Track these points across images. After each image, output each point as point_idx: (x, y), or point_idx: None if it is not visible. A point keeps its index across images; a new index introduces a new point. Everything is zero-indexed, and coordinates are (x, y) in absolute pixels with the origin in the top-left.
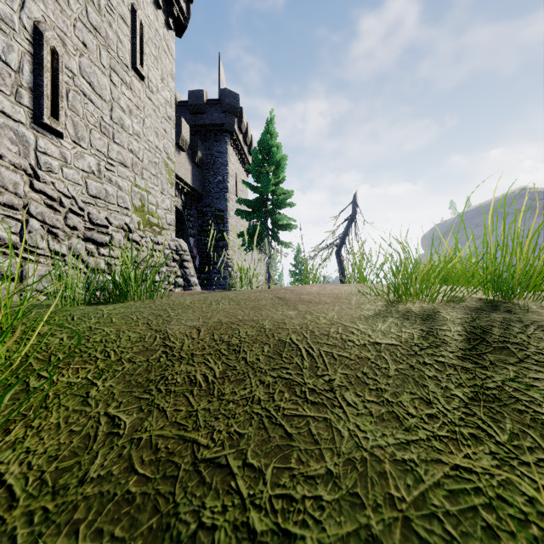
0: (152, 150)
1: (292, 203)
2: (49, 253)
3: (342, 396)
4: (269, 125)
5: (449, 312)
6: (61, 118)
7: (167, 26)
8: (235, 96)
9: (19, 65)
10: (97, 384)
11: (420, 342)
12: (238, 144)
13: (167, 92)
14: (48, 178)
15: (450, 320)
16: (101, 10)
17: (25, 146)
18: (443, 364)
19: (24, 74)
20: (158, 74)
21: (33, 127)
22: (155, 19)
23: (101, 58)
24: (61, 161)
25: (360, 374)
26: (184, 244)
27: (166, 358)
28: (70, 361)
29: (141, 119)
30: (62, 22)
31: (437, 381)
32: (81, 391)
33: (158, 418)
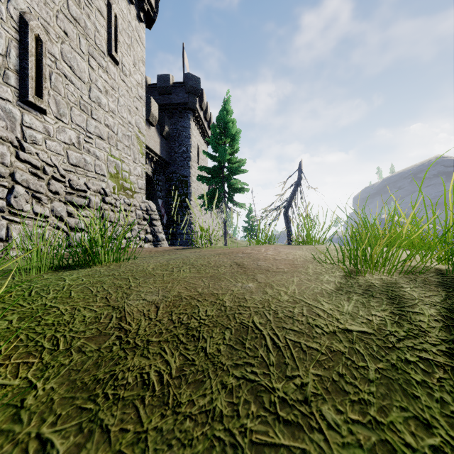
0: (125, 124)
1: (245, 170)
2: (33, 215)
3: (319, 411)
4: (226, 104)
5: (413, 287)
6: (44, 97)
7: (139, 19)
8: (197, 79)
9: (7, 50)
10: (37, 386)
11: (394, 329)
12: (199, 120)
13: (139, 75)
14: (32, 150)
15: (419, 299)
16: (80, 4)
17: (11, 121)
18: (428, 362)
19: (11, 58)
20: (131, 60)
21: (19, 105)
22: (128, 12)
23: (80, 45)
24: (45, 134)
25: (336, 376)
26: (153, 205)
27: (119, 346)
28: (12, 353)
29: (116, 98)
30: (45, 13)
31: (428, 388)
32: (15, 398)
33: (99, 444)
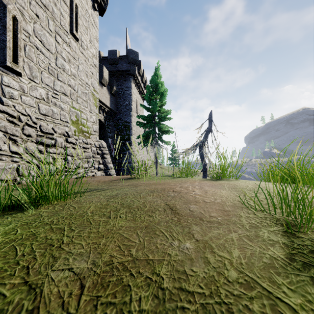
0: (84, 85)
1: (170, 118)
2: (10, 153)
3: None
4: (157, 70)
5: None
6: (20, 63)
7: (94, 8)
8: (136, 53)
9: None
10: None
11: None
12: (138, 82)
13: (94, 49)
14: (10, 103)
15: None
16: None
17: None
18: None
19: None
20: (88, 38)
21: None
22: (86, 3)
23: (49, 25)
24: (20, 91)
25: None
26: (104, 143)
27: None
28: None
29: (76, 65)
30: None
31: None
32: None
33: None
